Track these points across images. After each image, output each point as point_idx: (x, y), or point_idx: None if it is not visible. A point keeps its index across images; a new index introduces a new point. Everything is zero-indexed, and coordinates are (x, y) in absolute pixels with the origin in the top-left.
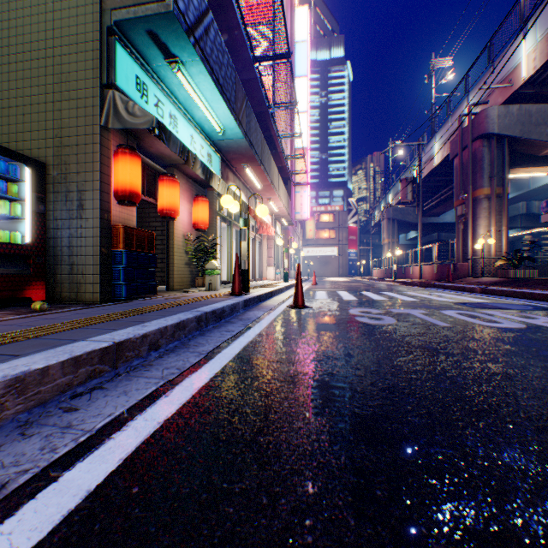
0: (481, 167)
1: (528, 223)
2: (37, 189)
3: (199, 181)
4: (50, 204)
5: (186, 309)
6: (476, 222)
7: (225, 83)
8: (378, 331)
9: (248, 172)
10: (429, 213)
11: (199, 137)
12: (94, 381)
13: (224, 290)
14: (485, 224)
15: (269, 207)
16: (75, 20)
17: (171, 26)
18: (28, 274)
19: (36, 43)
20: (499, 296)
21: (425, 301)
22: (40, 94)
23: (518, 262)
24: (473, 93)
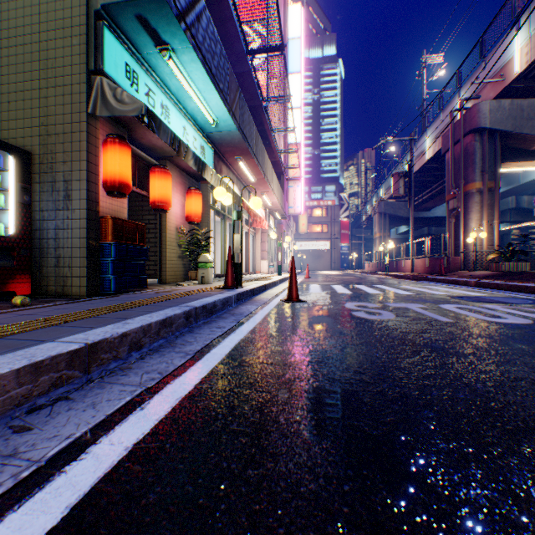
0: (473, 161)
1: (517, 218)
2: (21, 179)
3: (193, 173)
4: (35, 194)
5: (175, 304)
6: (468, 215)
7: (218, 73)
8: (378, 328)
9: (242, 165)
10: (420, 208)
11: (192, 129)
12: (60, 390)
13: (217, 284)
14: (477, 218)
15: (262, 201)
16: (62, 4)
17: (161, 11)
18: (12, 267)
19: (21, 28)
20: (495, 290)
21: (421, 295)
22: (26, 81)
23: (510, 255)
24: (464, 88)
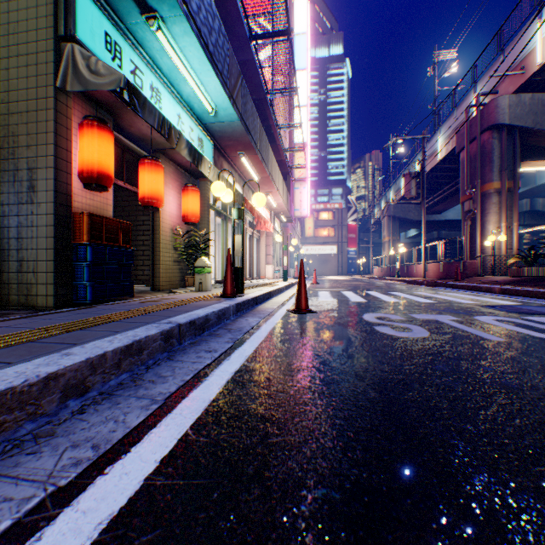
0: (491, 160)
1: (532, 221)
2: None
3: (190, 169)
4: None
5: (155, 319)
6: (485, 217)
7: (216, 52)
8: (416, 351)
9: (245, 162)
10: (431, 210)
11: (188, 118)
12: None
13: (216, 291)
14: (495, 220)
15: (267, 202)
16: None
17: None
18: None
19: None
20: (525, 297)
21: (446, 304)
22: None
23: (533, 260)
24: (480, 83)
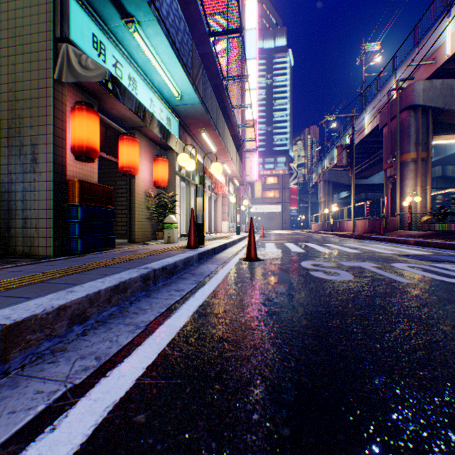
0: (408, 134)
1: (443, 185)
2: None
3: (160, 143)
4: (4, 158)
5: (134, 265)
6: (403, 182)
7: (182, 48)
8: (341, 290)
9: (205, 136)
10: (359, 176)
11: (159, 101)
12: None
13: (182, 243)
14: (412, 184)
15: (223, 169)
16: None
17: None
18: None
19: None
20: (434, 248)
21: (369, 253)
22: None
23: (442, 217)
24: (400, 71)
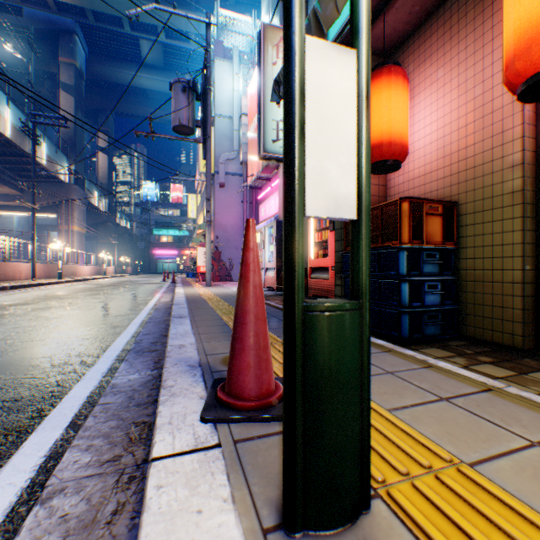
0: None
1: None
2: None
3: None
4: None
5: (199, 317)
6: None
7: None
8: None
9: None
10: None
11: None
12: None
13: None
14: None
15: None
16: None
17: None
18: None
19: None
20: None
21: None
22: None
23: None
24: None
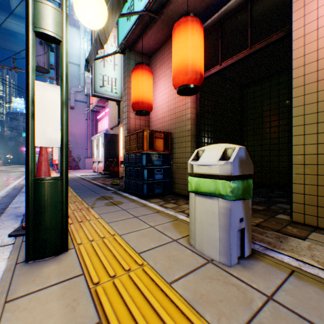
0: None
1: None
2: None
3: None
4: None
5: None
6: None
7: None
8: None
9: None
10: None
11: None
12: None
13: (195, 264)
14: None
15: None
16: None
17: None
18: None
19: None
20: None
21: None
22: None
23: None
24: None
